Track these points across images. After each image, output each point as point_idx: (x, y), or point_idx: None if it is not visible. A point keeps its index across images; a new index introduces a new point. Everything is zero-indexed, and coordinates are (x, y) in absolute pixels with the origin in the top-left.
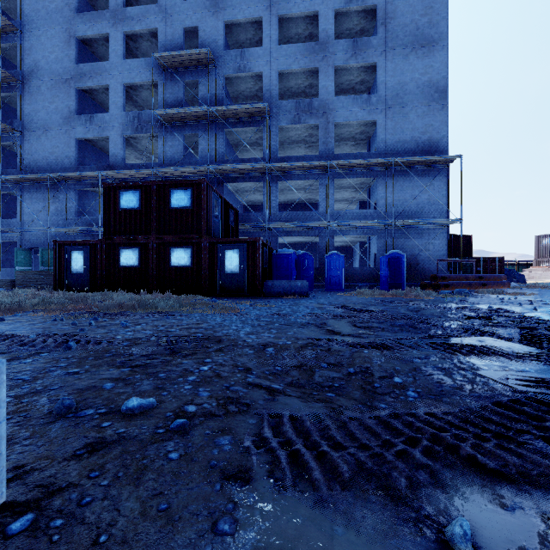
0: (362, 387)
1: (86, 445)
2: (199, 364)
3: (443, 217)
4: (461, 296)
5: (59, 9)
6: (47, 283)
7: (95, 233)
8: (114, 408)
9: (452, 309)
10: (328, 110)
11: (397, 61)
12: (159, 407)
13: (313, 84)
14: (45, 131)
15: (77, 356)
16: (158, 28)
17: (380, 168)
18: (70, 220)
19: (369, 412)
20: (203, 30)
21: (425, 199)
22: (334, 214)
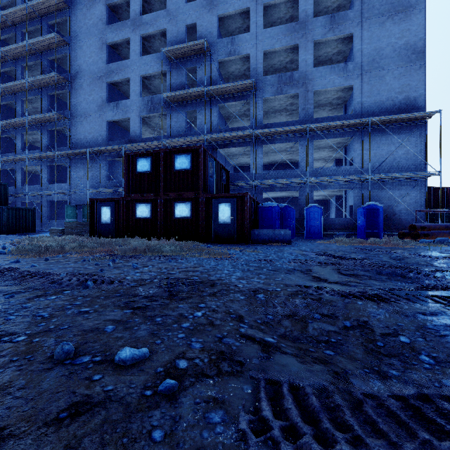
0: (362, 344)
1: (71, 405)
2: (194, 309)
3: (421, 171)
4: (443, 246)
5: (95, 24)
6: (86, 231)
7: (120, 192)
8: (109, 356)
9: (439, 259)
10: (307, 80)
11: (373, 29)
12: (151, 359)
13: (293, 60)
14: (86, 117)
15: (92, 294)
16: (166, 28)
17: (356, 128)
18: (103, 183)
19: (380, 380)
20: (200, 25)
21: (402, 154)
22: (313, 171)
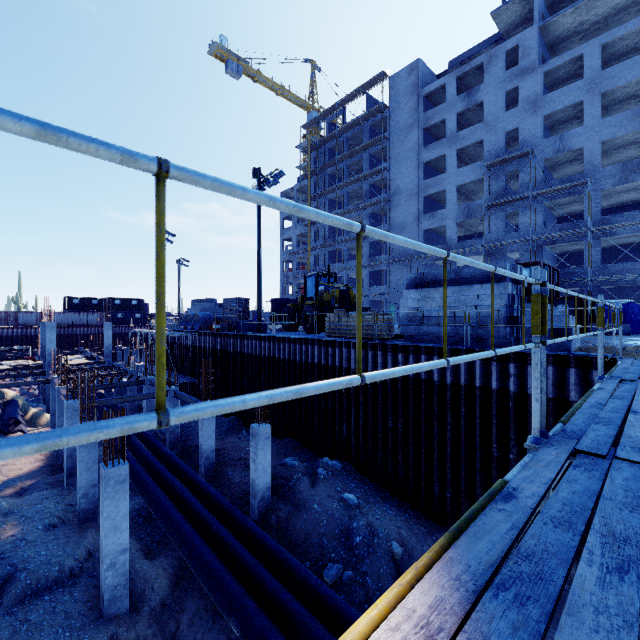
0: None
1: None
2: None
3: None
4: None
5: (412, 148)
6: None
7: None
8: None
9: None
10: None
11: None
12: None
13: None
14: (403, 229)
15: None
16: (483, 139)
17: None
18: None
19: None
20: (522, 129)
21: None
22: None
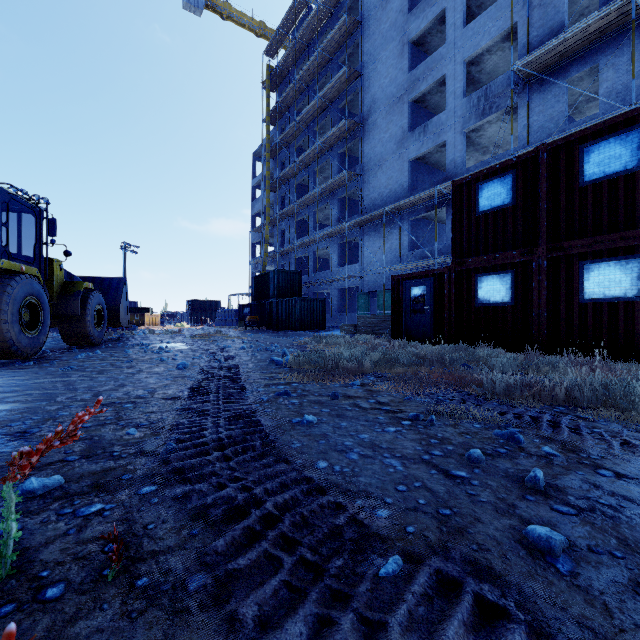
0: None
1: None
2: None
3: None
4: None
5: (393, 24)
6: (384, 328)
7: (430, 267)
8: None
9: None
10: None
11: None
12: None
13: None
14: (381, 165)
15: None
16: None
17: None
18: (403, 256)
19: None
20: None
21: None
22: None
